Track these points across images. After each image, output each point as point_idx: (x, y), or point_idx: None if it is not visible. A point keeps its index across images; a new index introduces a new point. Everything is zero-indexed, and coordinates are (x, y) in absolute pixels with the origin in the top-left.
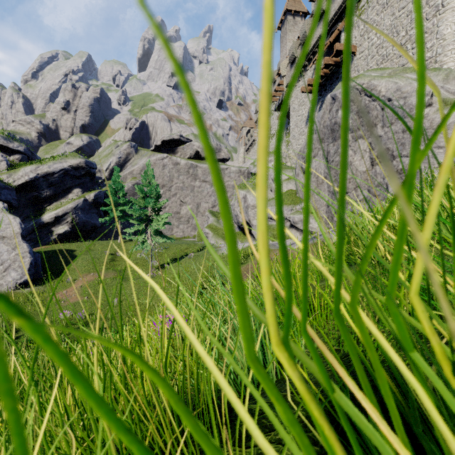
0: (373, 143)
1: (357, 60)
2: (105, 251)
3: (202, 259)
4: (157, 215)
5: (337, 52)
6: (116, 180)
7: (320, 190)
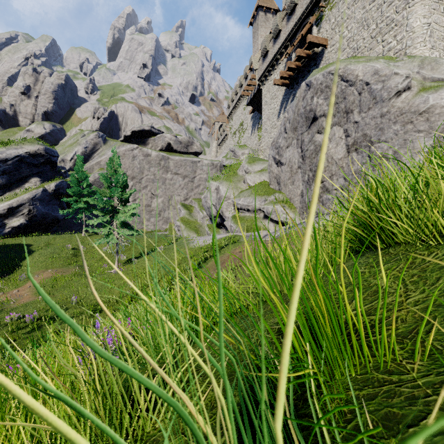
0: (350, 130)
1: (329, 53)
2: (67, 245)
3: (172, 252)
4: (124, 205)
5: (309, 44)
6: (79, 170)
7: (294, 180)
